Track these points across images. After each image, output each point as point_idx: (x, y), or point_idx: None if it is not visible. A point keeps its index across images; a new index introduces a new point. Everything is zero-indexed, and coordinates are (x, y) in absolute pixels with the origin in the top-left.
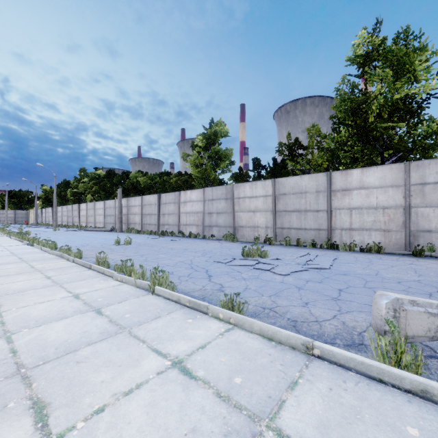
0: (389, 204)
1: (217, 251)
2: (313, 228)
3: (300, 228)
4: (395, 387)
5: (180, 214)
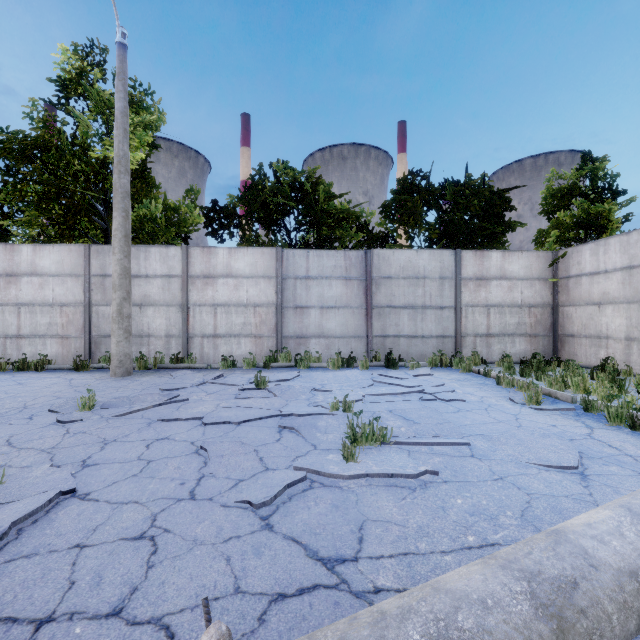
0: (68, 300)
1: None
2: None
3: None
4: None
5: None
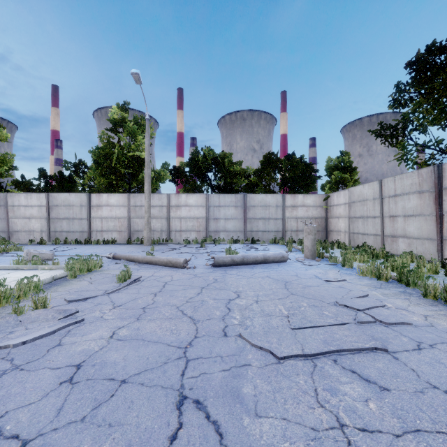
0: (121, 216)
1: None
2: (79, 231)
3: (69, 231)
4: (12, 270)
5: None
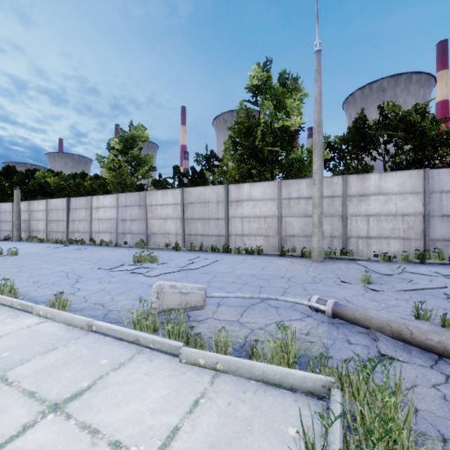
0: (268, 214)
1: (114, 258)
2: (215, 235)
3: (204, 234)
4: (127, 341)
5: (92, 221)
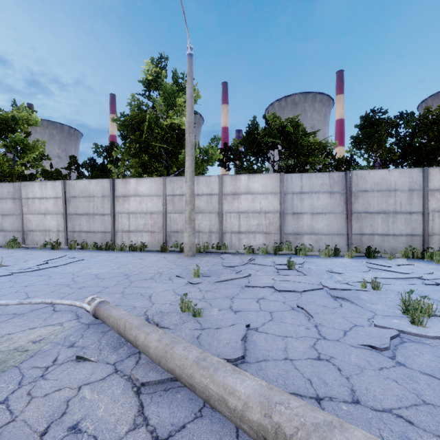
0: (154, 210)
1: None
2: (101, 231)
3: (89, 231)
4: None
5: None
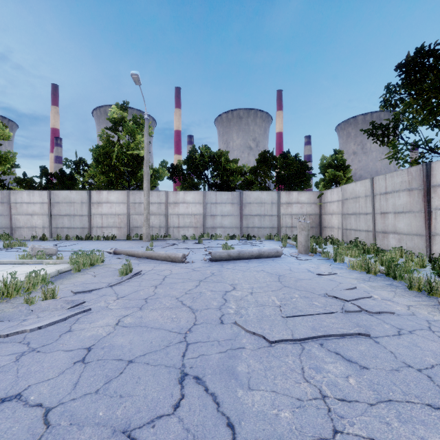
0: (121, 212)
1: None
2: (80, 227)
3: (70, 227)
4: (18, 264)
5: None
